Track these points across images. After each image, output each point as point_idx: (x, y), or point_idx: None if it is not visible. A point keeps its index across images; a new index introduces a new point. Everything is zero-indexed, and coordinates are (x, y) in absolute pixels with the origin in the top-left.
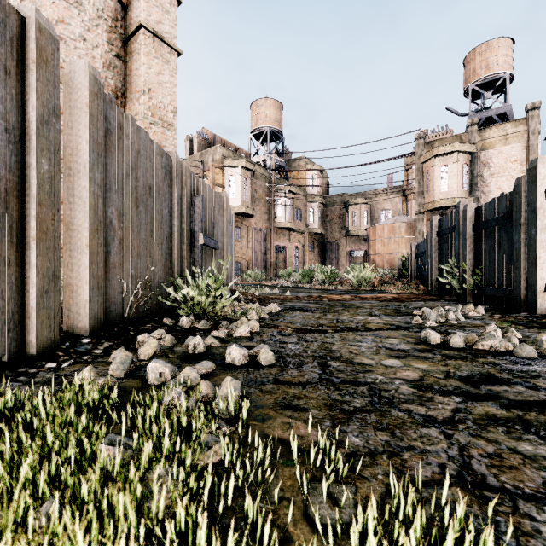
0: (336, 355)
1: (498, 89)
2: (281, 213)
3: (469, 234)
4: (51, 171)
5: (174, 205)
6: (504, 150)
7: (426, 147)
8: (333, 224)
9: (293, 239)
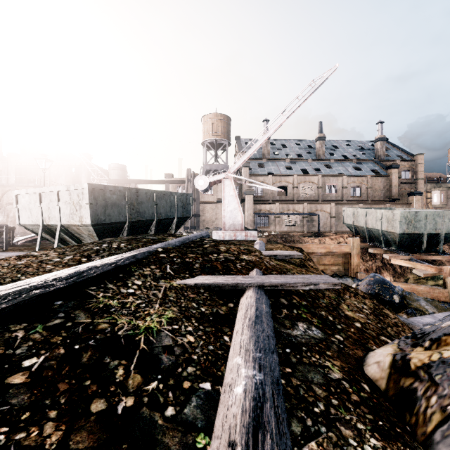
0: None
1: None
2: None
3: None
4: None
5: None
6: None
7: None
8: None
9: None
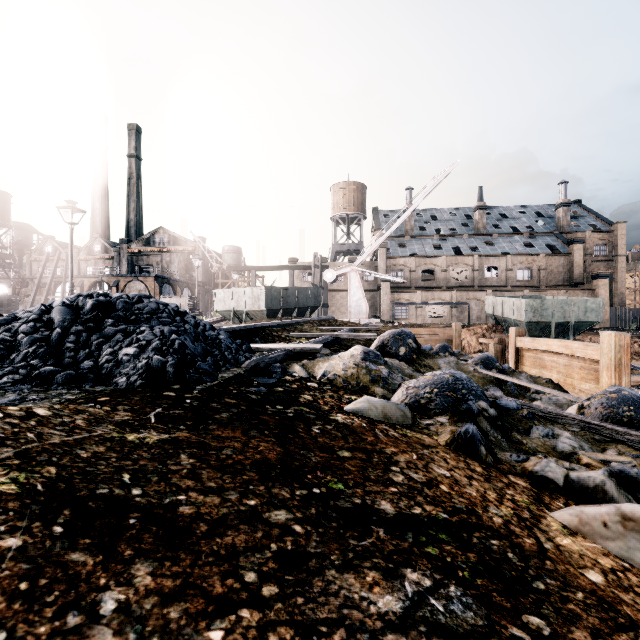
0: None
1: None
2: None
3: None
4: (618, 316)
5: (627, 314)
6: None
7: None
8: None
9: None
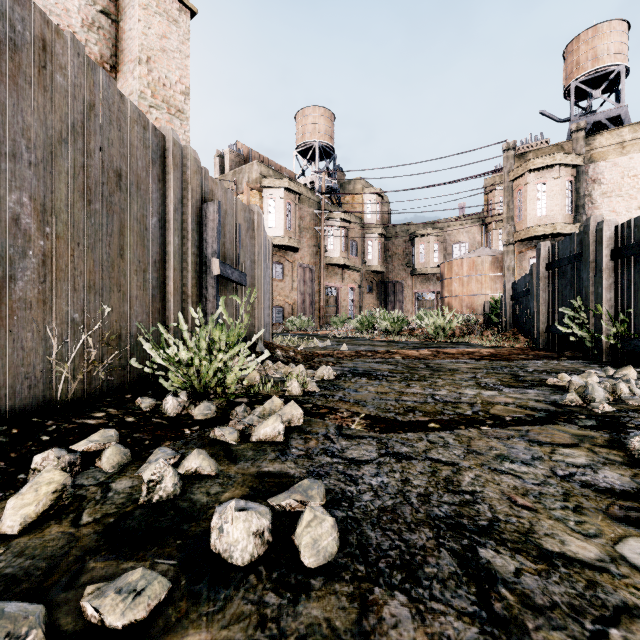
0: (484, 514)
1: (608, 87)
2: (333, 246)
3: (607, 263)
4: None
5: (169, 211)
6: (620, 162)
7: (516, 160)
8: (396, 261)
9: (347, 278)
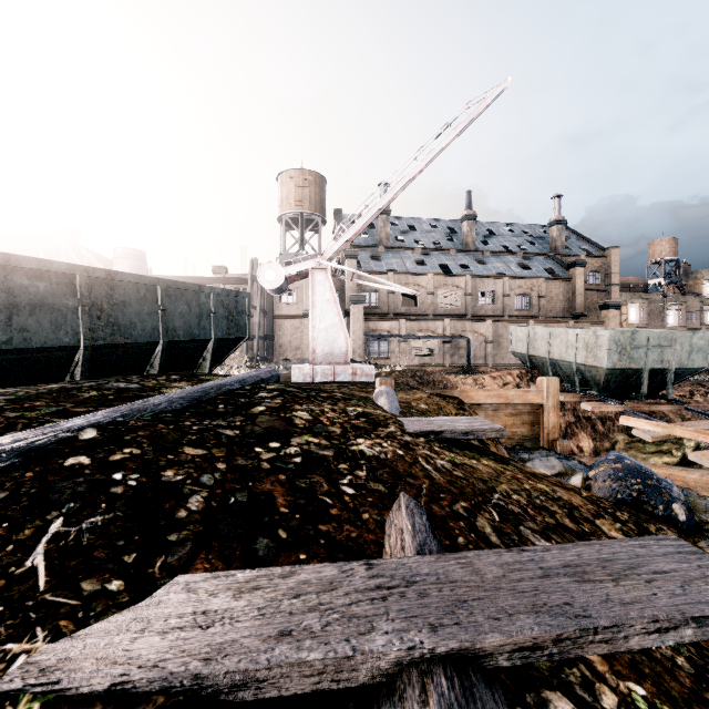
0: None
1: None
2: (673, 321)
3: None
4: None
5: None
6: None
7: None
8: None
9: None
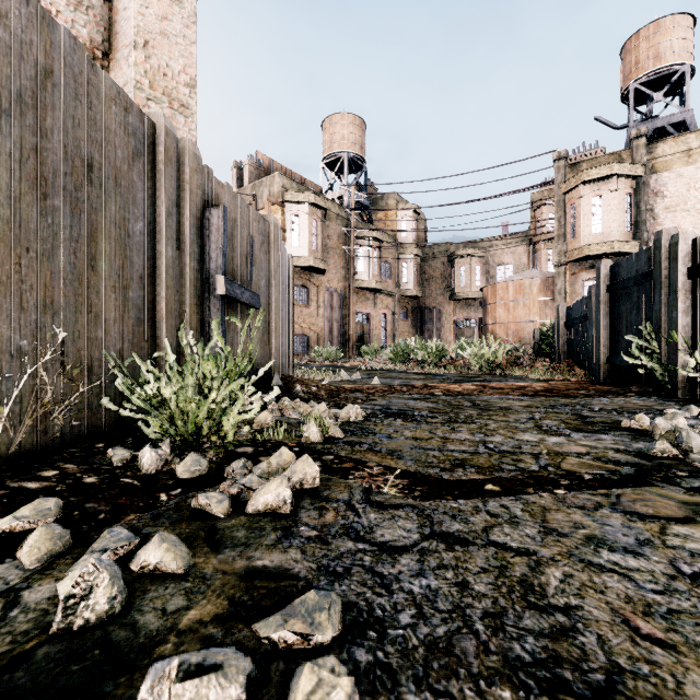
0: (594, 656)
1: (671, 89)
2: (364, 268)
3: (683, 283)
4: None
5: (160, 215)
6: (686, 172)
7: (569, 171)
8: (434, 284)
9: (379, 304)
